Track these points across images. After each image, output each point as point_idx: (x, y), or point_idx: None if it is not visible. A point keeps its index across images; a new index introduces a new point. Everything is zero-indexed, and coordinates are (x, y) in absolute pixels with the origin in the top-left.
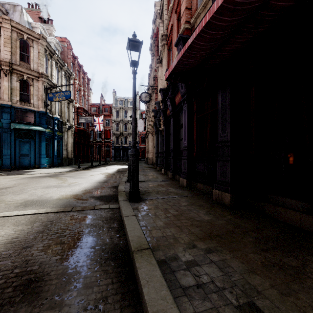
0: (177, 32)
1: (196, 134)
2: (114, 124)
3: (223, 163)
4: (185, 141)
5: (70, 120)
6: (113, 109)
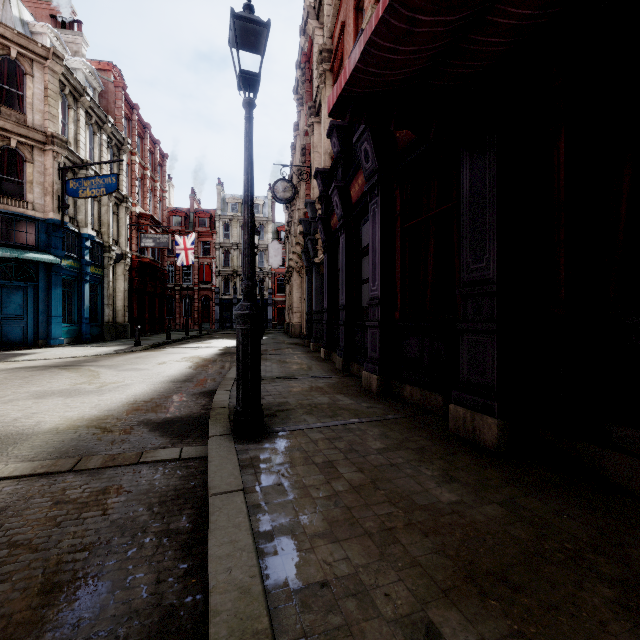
0: (354, 36)
1: (401, 268)
2: (220, 253)
3: (476, 339)
4: (375, 285)
5: (121, 242)
6: (218, 220)
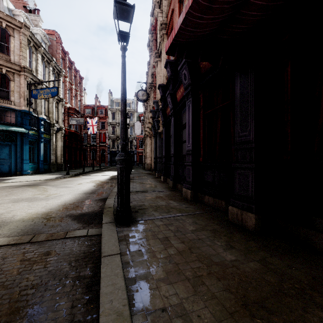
0: (178, 16)
1: (203, 135)
2: (110, 127)
3: (243, 172)
4: (189, 143)
5: (60, 121)
6: (109, 111)
